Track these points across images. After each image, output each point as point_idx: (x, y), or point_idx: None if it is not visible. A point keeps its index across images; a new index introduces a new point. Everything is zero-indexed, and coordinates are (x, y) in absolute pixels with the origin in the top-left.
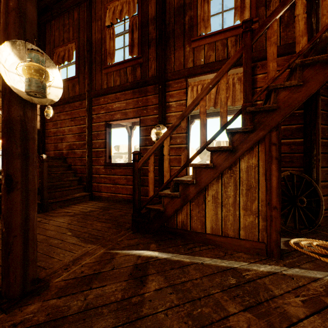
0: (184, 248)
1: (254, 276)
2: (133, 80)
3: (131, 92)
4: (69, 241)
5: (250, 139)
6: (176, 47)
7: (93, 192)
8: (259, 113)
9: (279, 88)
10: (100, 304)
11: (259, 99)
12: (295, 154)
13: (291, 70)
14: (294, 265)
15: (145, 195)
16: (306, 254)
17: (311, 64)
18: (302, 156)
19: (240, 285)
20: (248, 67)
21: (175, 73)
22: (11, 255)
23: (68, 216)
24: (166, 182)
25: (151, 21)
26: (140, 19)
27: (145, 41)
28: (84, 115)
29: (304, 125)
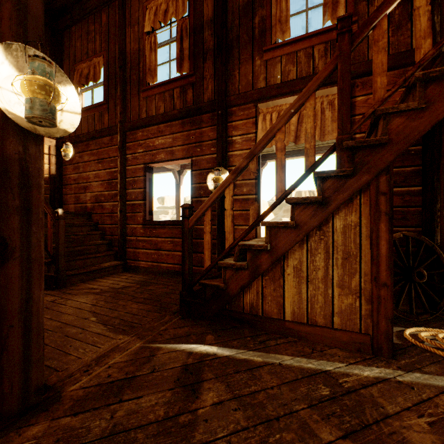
0: (253, 342)
1: (356, 384)
2: (182, 106)
3: (179, 123)
4: (93, 330)
5: (348, 187)
6: (242, 60)
7: (128, 261)
8: (361, 149)
9: (391, 114)
10: (133, 426)
11: (358, 131)
12: (411, 207)
13: (409, 88)
14: (413, 367)
15: (199, 265)
16: (429, 352)
17: (438, 78)
18: (419, 210)
19: (336, 397)
20: (346, 84)
21: (240, 95)
22: (5, 353)
23: (92, 294)
24: (229, 247)
25: (207, 25)
26: (192, 22)
27: (199, 52)
28: (115, 155)
29: (422, 168)
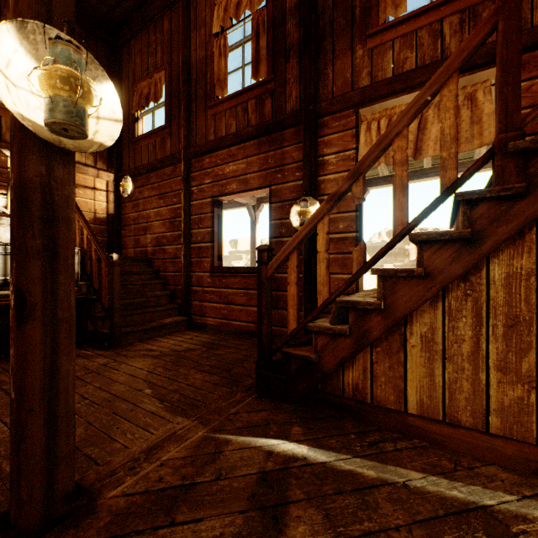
0: (360, 442)
1: None
2: (259, 121)
3: (255, 143)
4: (146, 407)
5: (516, 214)
6: (337, 52)
7: (193, 316)
8: None
9: None
10: None
11: None
12: None
13: None
14: None
15: (279, 325)
16: None
17: None
18: None
19: None
20: (513, 52)
21: (335, 100)
22: (23, 447)
23: (150, 357)
24: (322, 304)
25: (290, 13)
26: (271, 12)
27: (280, 50)
28: (178, 188)
29: None
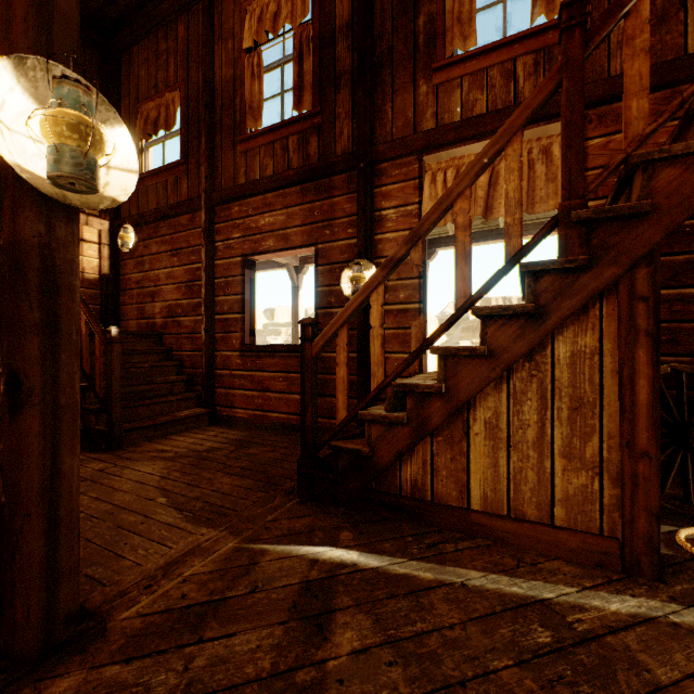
0: (418, 545)
1: (598, 626)
2: (302, 163)
3: (297, 190)
4: (161, 519)
5: (580, 288)
6: (397, 86)
7: (217, 407)
8: (602, 224)
9: (656, 161)
10: (221, 685)
11: (592, 196)
12: (684, 323)
13: (688, 116)
14: None
15: (328, 416)
16: None
17: None
18: None
19: (564, 649)
20: (576, 114)
21: (395, 143)
22: (18, 559)
23: (162, 460)
24: (377, 388)
25: (341, 33)
26: (317, 29)
27: (329, 76)
28: (198, 243)
29: None
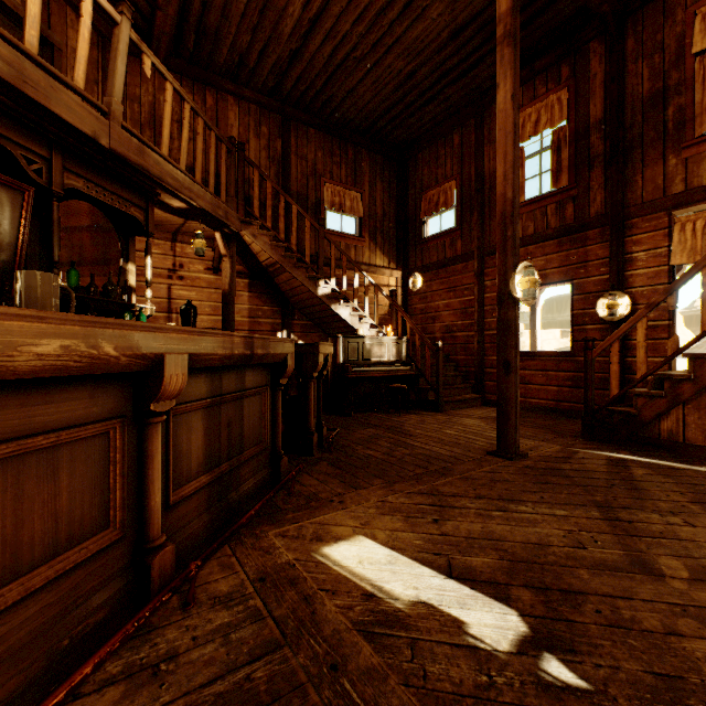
0: (674, 460)
1: None
2: (559, 223)
3: (555, 243)
4: None
5: None
6: (647, 162)
7: (486, 394)
8: None
9: None
10: (589, 470)
11: None
12: None
13: None
14: None
15: (582, 402)
16: None
17: None
18: None
19: None
20: None
21: (645, 205)
22: (509, 421)
23: (476, 418)
24: (641, 377)
25: (594, 128)
26: (573, 128)
27: (583, 160)
28: (470, 283)
29: None
